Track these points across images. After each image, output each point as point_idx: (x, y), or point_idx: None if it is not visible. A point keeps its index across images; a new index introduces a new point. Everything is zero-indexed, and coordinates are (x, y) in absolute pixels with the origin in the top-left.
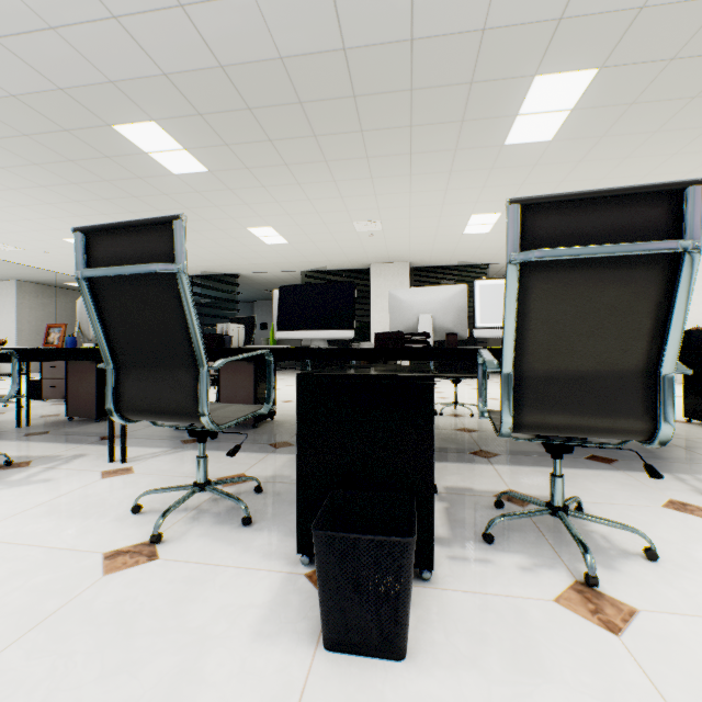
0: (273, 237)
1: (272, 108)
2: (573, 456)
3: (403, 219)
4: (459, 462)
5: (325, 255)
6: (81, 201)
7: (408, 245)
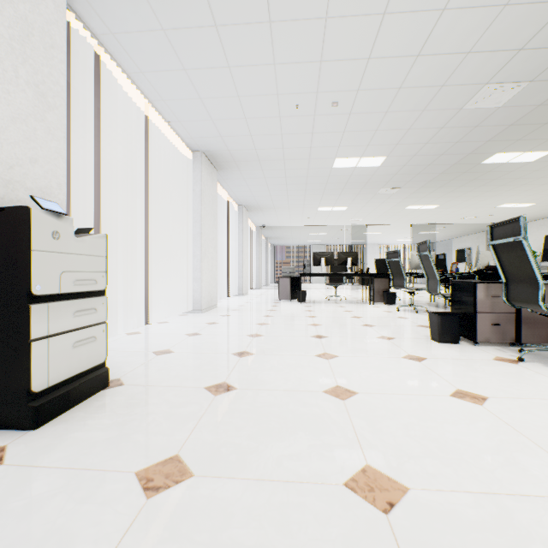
0: None
1: None
2: None
3: None
4: None
5: None
6: (490, 190)
7: None
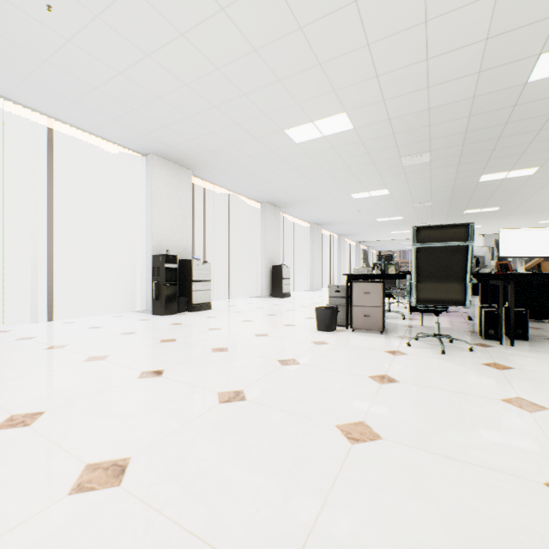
0: None
1: (468, 203)
2: None
3: None
4: None
5: None
6: (503, 218)
7: None
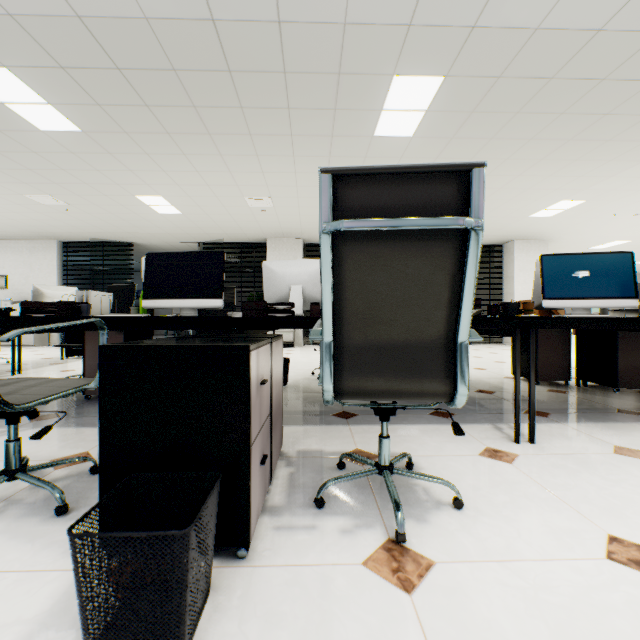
0: (165, 207)
1: (144, 71)
2: (420, 413)
3: (291, 198)
4: (319, 424)
5: (221, 227)
6: None
7: (299, 222)
